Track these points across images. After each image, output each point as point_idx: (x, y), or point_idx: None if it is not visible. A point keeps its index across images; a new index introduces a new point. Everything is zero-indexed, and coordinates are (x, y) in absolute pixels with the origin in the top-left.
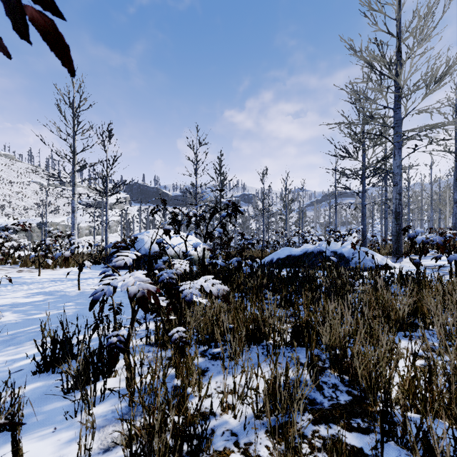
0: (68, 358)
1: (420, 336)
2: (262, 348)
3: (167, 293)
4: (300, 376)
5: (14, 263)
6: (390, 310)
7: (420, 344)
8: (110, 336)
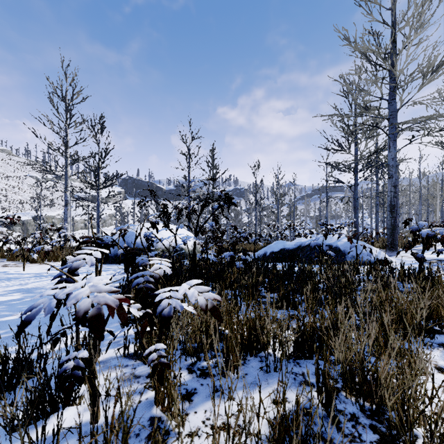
0: (13, 385)
1: (441, 344)
2: (260, 361)
3: (142, 301)
4: (314, 414)
5: (2, 257)
6: (403, 312)
7: (443, 354)
8: (65, 360)
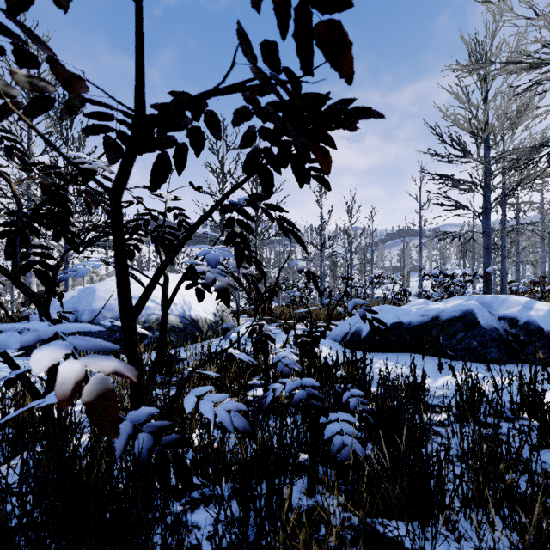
0: None
1: None
2: None
3: None
4: None
5: None
6: None
7: None
8: None
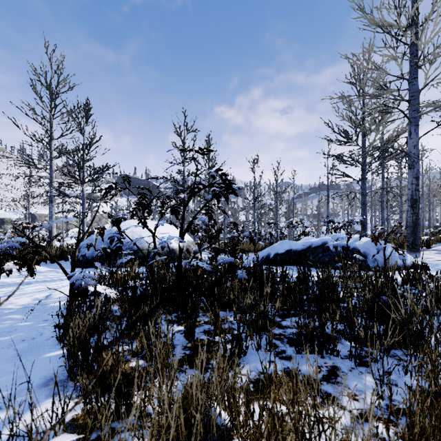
0: None
1: None
2: None
3: None
4: None
5: None
6: None
7: None
8: None
